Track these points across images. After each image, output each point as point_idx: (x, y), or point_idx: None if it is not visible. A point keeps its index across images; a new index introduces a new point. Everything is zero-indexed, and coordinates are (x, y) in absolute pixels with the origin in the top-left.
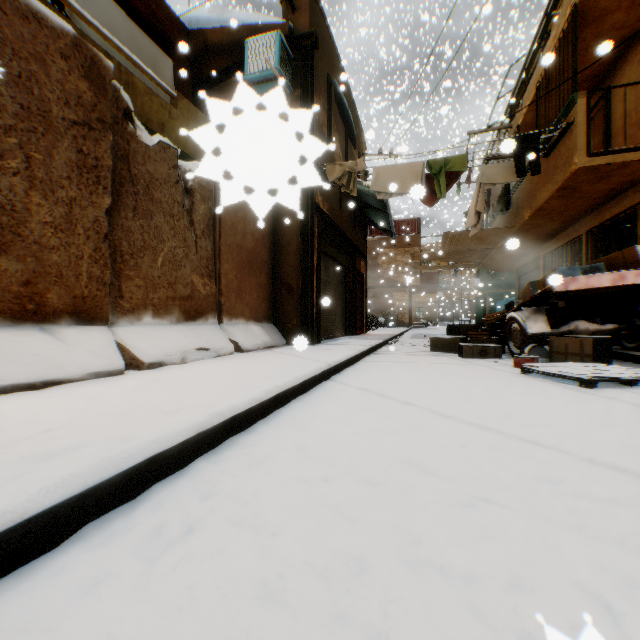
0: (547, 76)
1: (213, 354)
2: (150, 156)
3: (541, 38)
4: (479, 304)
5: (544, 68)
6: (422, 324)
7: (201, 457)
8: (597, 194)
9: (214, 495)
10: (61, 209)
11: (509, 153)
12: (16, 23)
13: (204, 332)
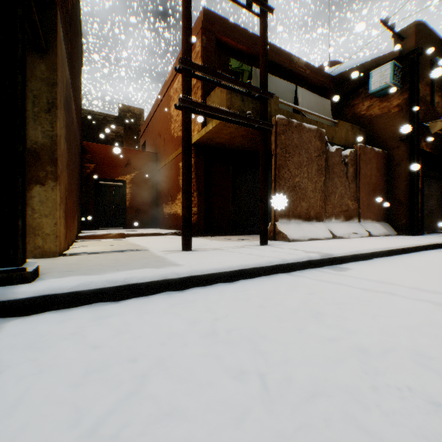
0: None
1: (359, 235)
2: (333, 156)
3: None
4: None
5: None
6: None
7: (382, 257)
8: None
9: (393, 261)
10: (313, 185)
11: None
12: (305, 135)
13: (353, 226)
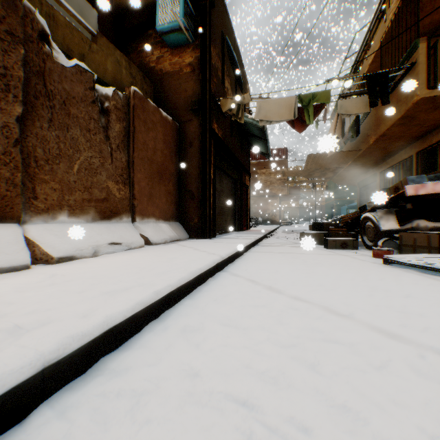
0: (390, 31)
1: (124, 248)
2: (67, 76)
3: (378, 13)
4: (328, 208)
5: (388, 26)
6: (288, 223)
7: (49, 399)
8: (429, 122)
9: None
10: None
11: (362, 90)
12: None
13: (118, 229)
